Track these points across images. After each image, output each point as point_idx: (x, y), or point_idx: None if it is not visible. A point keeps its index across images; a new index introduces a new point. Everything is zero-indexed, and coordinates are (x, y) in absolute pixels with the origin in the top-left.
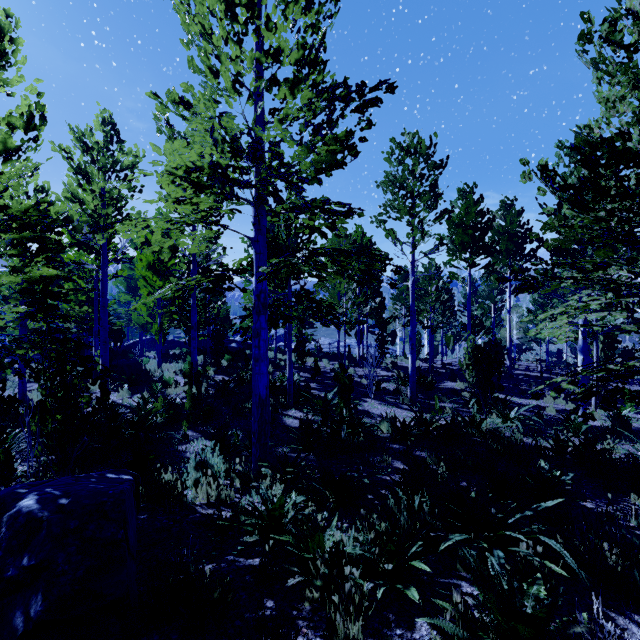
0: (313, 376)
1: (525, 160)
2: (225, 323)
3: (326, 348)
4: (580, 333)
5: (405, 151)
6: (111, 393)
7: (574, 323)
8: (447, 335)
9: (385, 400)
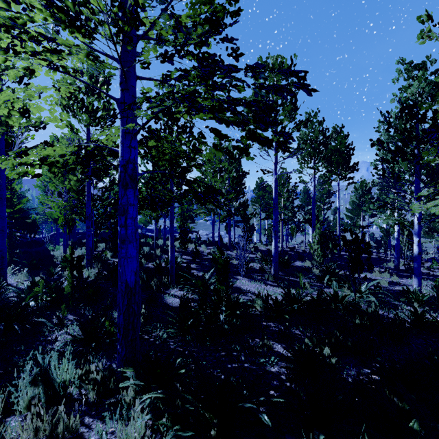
0: (193, 258)
1: (428, 14)
2: None
3: (204, 238)
4: (416, 219)
5: (270, 69)
6: (12, 276)
7: (400, 213)
8: (292, 227)
9: (253, 277)
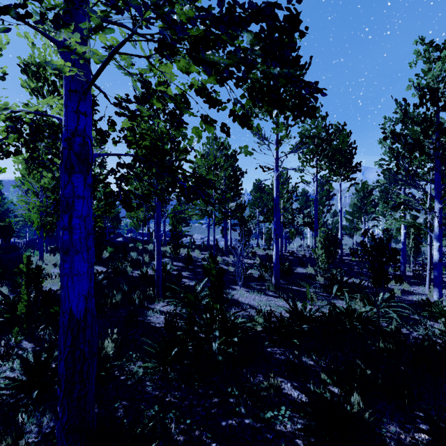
0: (185, 265)
1: None
2: (115, 221)
3: (199, 242)
4: (436, 221)
5: None
6: None
7: (413, 215)
8: (291, 230)
9: (252, 287)
